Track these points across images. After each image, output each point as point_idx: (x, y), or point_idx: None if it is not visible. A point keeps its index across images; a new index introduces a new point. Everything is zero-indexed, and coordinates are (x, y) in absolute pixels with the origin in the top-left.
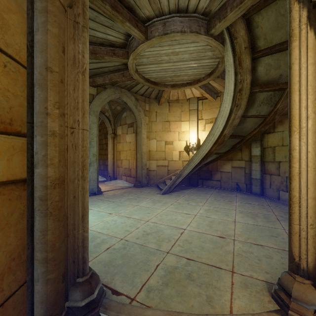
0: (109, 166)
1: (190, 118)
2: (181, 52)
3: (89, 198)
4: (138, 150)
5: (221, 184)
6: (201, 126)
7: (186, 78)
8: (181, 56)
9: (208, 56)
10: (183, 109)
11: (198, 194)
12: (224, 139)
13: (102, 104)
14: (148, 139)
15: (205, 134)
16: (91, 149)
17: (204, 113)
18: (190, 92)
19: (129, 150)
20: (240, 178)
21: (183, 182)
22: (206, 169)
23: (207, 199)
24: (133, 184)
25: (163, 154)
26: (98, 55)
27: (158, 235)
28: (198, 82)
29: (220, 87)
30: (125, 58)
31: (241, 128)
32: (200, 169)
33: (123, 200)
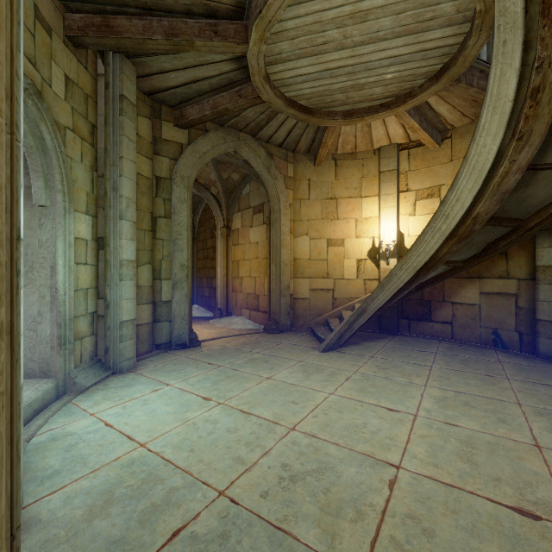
0: (218, 290)
1: (381, 190)
2: (374, 10)
3: (171, 356)
4: (273, 258)
5: (453, 332)
6: (406, 205)
7: (380, 92)
8: (373, 23)
9: (442, 16)
10: (367, 171)
11: (405, 354)
12: (474, 228)
13: (199, 163)
14: (293, 236)
15: (414, 221)
16: (177, 254)
17: (412, 177)
18: (383, 131)
19: (255, 258)
20: (502, 319)
21: (367, 325)
22: (418, 297)
23: (429, 368)
24: (262, 325)
25: (323, 266)
26: (182, 37)
27: (324, 487)
28: (408, 98)
29: (455, 115)
30: (240, 40)
31: (519, 199)
32: (406, 297)
33: (240, 362)
